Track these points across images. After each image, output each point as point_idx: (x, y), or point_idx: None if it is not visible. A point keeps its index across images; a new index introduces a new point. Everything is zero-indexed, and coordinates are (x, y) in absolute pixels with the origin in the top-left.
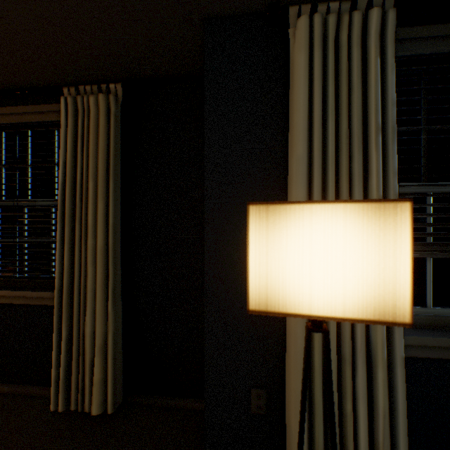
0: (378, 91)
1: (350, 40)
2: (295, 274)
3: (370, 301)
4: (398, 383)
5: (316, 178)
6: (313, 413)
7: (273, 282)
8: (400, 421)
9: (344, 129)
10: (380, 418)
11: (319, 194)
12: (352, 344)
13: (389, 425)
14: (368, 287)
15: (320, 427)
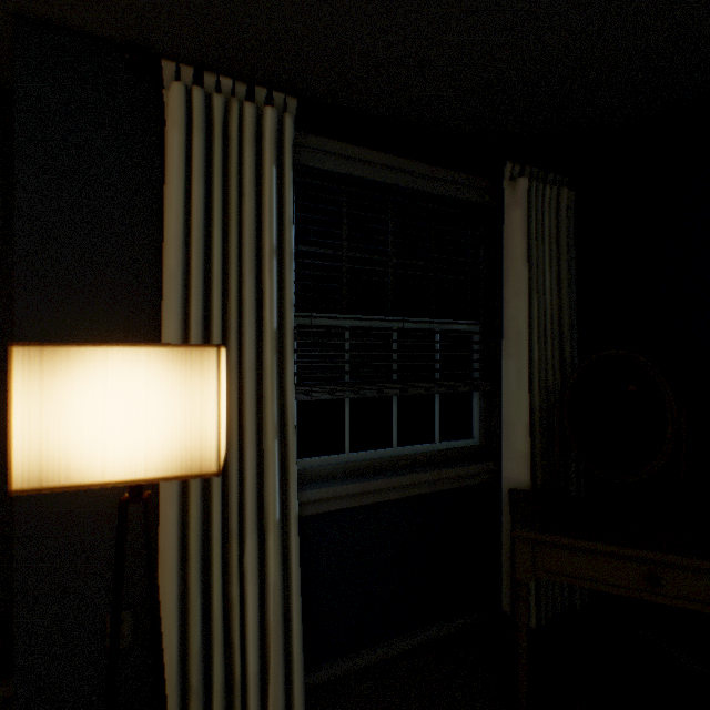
0: (273, 206)
1: (243, 134)
2: (85, 435)
3: (177, 456)
4: (292, 545)
5: (194, 303)
6: (188, 615)
7: (52, 448)
8: (294, 587)
9: (234, 244)
10: (272, 591)
11: (198, 325)
12: (242, 512)
13: (283, 596)
14: (175, 440)
15: (197, 629)
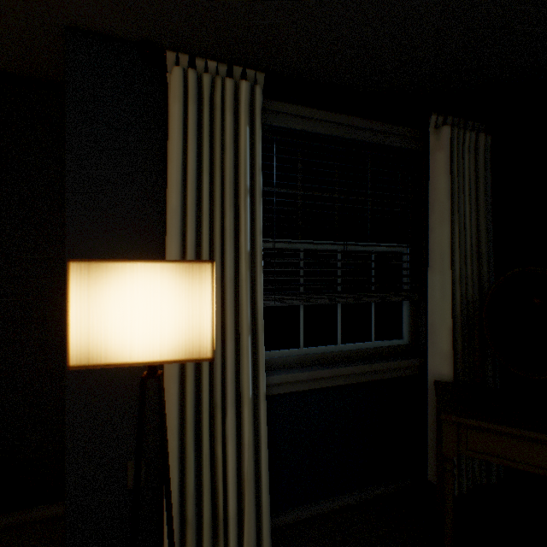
0: (247, 156)
1: (224, 103)
2: (118, 327)
3: (182, 344)
4: (261, 417)
5: (189, 231)
6: (185, 465)
7: (96, 336)
8: (263, 449)
9: (218, 186)
10: (246, 452)
11: (192, 248)
12: (224, 390)
13: (254, 456)
14: (181, 333)
15: (191, 476)
